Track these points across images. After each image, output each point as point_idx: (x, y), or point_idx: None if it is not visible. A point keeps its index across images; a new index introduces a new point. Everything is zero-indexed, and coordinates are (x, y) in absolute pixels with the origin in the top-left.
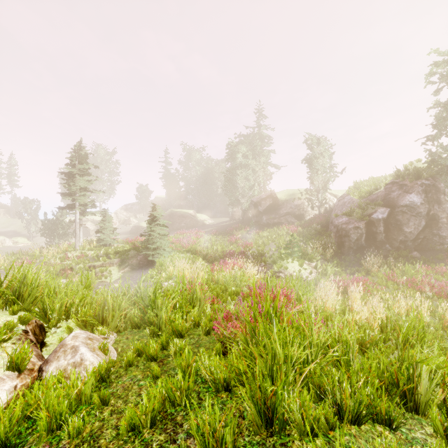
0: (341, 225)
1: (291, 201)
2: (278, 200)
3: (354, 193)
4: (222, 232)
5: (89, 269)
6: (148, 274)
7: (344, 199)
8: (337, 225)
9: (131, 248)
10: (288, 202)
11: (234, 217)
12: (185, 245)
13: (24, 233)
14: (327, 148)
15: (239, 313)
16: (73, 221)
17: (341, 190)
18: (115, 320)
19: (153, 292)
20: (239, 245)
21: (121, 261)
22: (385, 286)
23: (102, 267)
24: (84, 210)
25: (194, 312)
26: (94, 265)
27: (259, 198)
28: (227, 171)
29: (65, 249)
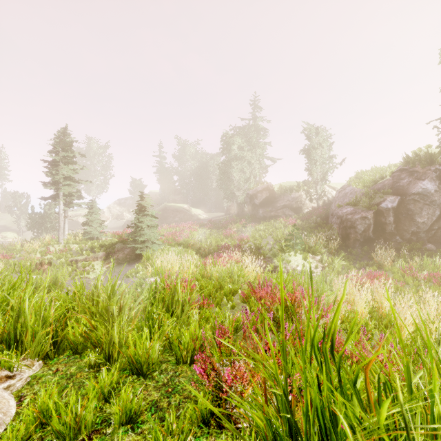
0: (345, 216)
1: (288, 193)
2: (275, 193)
3: (356, 183)
4: (216, 226)
5: (71, 263)
6: (133, 268)
7: (345, 190)
8: (341, 216)
9: (118, 241)
10: (285, 195)
11: (229, 211)
12: (177, 238)
13: (14, 228)
14: (326, 138)
15: (239, 324)
16: (57, 212)
17: (339, 183)
18: (36, 342)
19: (109, 294)
20: (234, 238)
21: (106, 255)
22: (402, 282)
23: (85, 262)
24: (70, 201)
25: (169, 326)
26: (77, 259)
27: (255, 190)
28: (222, 163)
29: (47, 242)
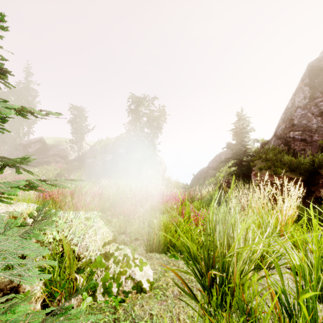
0: (90, 163)
1: (58, 146)
2: (47, 144)
3: (98, 145)
4: None
5: None
6: None
7: (93, 147)
8: (88, 163)
9: None
10: (56, 146)
11: None
12: None
13: None
14: (84, 115)
15: None
16: None
17: (93, 141)
18: None
19: None
20: (9, 180)
21: None
22: None
23: None
24: None
25: None
26: None
27: (29, 141)
28: None
29: None
